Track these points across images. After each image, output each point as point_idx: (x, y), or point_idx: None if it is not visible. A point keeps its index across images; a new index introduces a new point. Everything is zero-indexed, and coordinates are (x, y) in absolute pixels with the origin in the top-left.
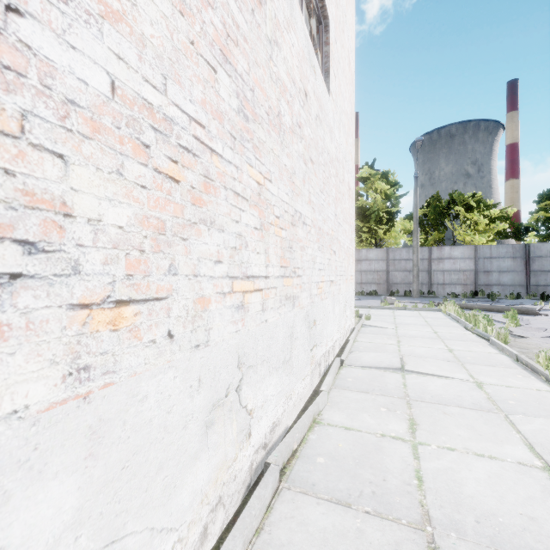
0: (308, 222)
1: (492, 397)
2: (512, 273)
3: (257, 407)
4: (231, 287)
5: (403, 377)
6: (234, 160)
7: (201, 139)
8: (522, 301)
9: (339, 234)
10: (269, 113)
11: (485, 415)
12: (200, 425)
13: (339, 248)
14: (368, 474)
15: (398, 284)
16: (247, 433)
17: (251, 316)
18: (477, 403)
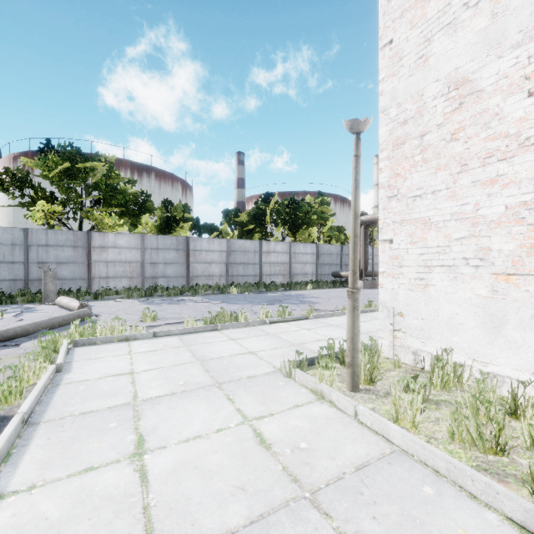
0: None
1: None
2: None
3: None
4: None
5: None
6: None
7: None
8: None
9: None
10: None
11: None
12: None
13: None
14: None
15: None
16: None
17: None
18: None
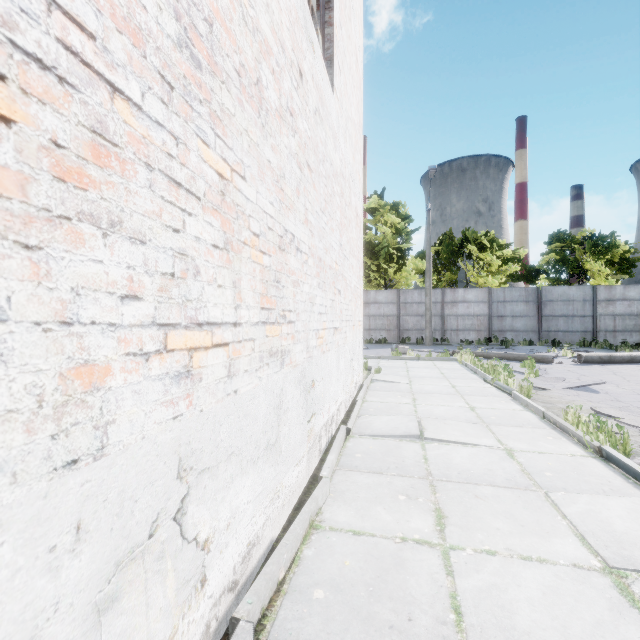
0: (305, 248)
1: (527, 468)
2: (525, 318)
3: (218, 531)
4: (163, 342)
5: (423, 448)
6: (169, 123)
7: (83, 56)
8: (535, 348)
9: (345, 269)
10: (241, 73)
11: (523, 495)
12: (81, 617)
13: (345, 287)
14: (387, 612)
15: (409, 330)
16: (199, 581)
17: (206, 388)
18: (511, 478)
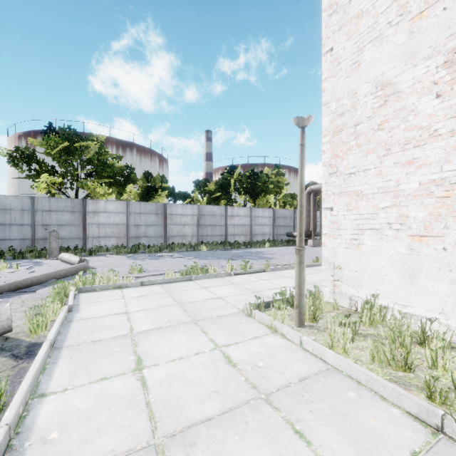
0: None
1: None
2: None
3: None
4: None
5: None
6: None
7: None
8: None
9: None
10: None
11: None
12: None
13: None
14: None
15: None
16: None
17: None
18: None
